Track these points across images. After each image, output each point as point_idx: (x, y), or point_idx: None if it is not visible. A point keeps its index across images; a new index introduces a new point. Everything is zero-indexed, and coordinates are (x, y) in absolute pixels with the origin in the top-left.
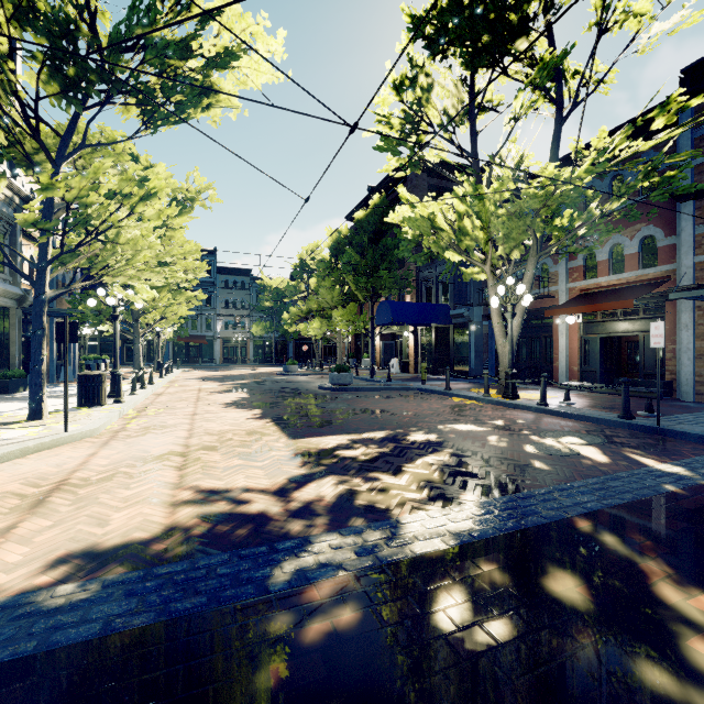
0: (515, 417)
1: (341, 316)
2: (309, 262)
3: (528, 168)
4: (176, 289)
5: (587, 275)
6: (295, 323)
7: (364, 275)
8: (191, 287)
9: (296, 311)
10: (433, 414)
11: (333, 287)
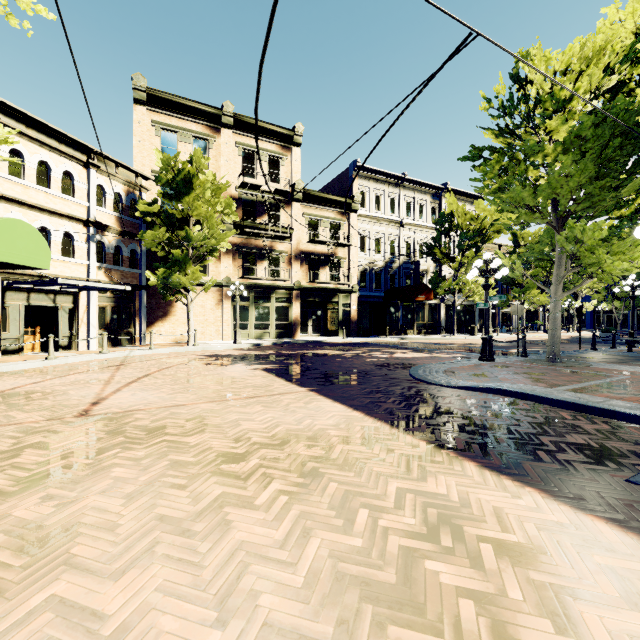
0: (576, 349)
1: None
2: None
3: None
4: None
5: None
6: None
7: None
8: None
9: None
10: None
11: None
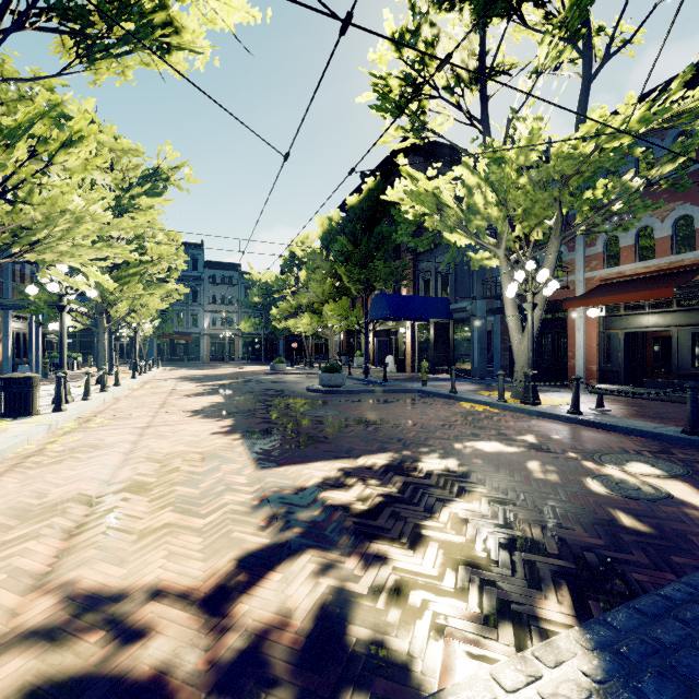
0: (546, 430)
1: (332, 310)
2: (299, 253)
3: (544, 141)
4: (151, 281)
5: (608, 263)
6: (285, 320)
7: (358, 264)
8: (177, 282)
9: (285, 306)
10: (444, 425)
11: (324, 280)
